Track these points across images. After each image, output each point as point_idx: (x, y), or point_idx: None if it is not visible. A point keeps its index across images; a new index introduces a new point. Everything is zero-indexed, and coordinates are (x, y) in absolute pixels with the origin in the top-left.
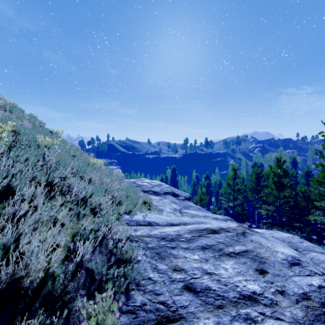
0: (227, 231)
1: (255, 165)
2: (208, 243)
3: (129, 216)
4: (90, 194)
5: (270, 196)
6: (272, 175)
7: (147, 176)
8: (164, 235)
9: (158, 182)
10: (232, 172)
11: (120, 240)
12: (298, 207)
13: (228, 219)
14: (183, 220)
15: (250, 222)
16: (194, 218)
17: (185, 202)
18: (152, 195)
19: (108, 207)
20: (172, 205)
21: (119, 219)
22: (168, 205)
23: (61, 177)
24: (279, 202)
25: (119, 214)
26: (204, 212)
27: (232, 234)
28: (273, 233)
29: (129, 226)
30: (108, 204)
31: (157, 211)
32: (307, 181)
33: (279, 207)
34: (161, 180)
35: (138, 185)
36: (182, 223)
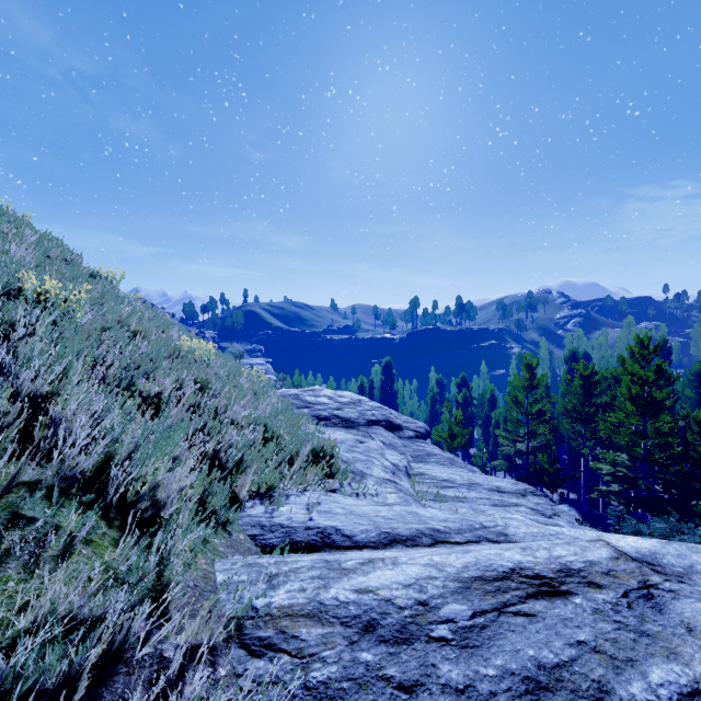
0: (591, 585)
1: (573, 357)
2: (543, 655)
3: (264, 508)
4: (127, 448)
5: (621, 430)
6: (627, 382)
7: (329, 382)
8: (371, 606)
9: (353, 394)
10: (524, 372)
11: (189, 671)
12: (689, 458)
13: (529, 492)
14: (426, 518)
15: (562, 486)
16: (444, 490)
17: (417, 444)
18: (339, 427)
19: (196, 486)
20: (388, 455)
21: (227, 524)
22: (379, 459)
23: (37, 395)
24: (643, 446)
25: (236, 499)
26: (463, 468)
27: (611, 599)
28: (687, 553)
29: (260, 547)
30: (182, 485)
31: (350, 478)
32: (700, 394)
33: (646, 459)
34: (359, 390)
35: (307, 402)
36: (424, 533)
